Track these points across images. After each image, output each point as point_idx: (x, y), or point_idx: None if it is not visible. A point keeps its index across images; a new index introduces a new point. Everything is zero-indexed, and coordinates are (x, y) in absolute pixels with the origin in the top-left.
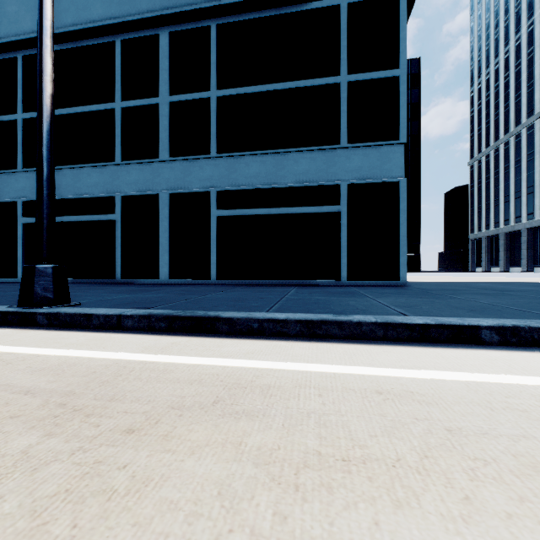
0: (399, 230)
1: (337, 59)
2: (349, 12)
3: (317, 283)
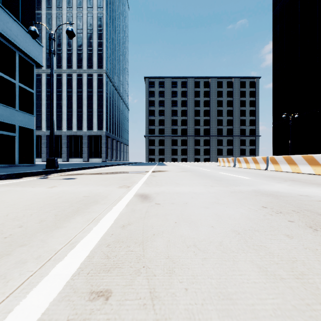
0: (34, 146)
1: (15, 73)
2: (19, 58)
3: (8, 166)
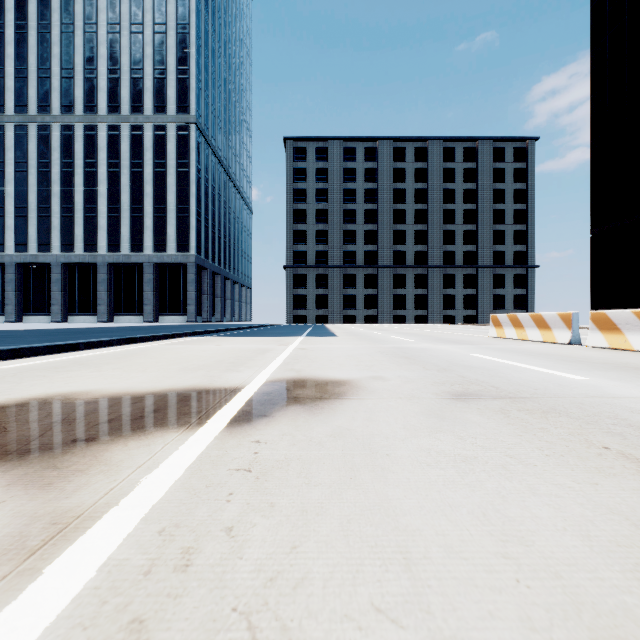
0: None
1: None
2: None
3: None
